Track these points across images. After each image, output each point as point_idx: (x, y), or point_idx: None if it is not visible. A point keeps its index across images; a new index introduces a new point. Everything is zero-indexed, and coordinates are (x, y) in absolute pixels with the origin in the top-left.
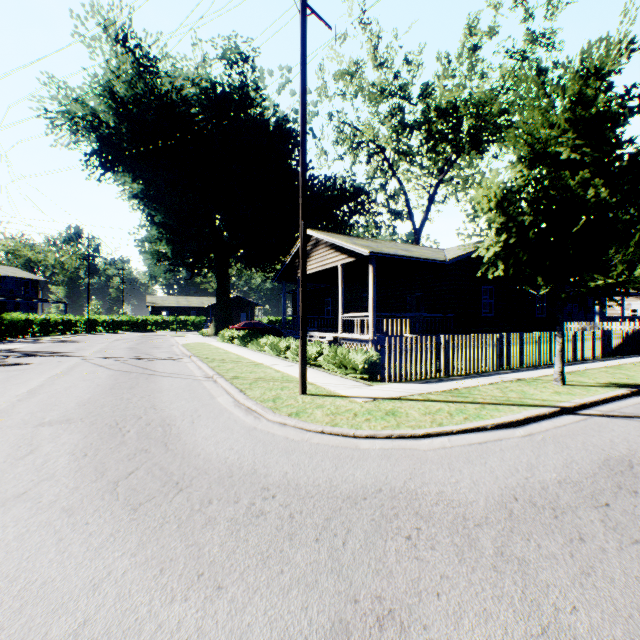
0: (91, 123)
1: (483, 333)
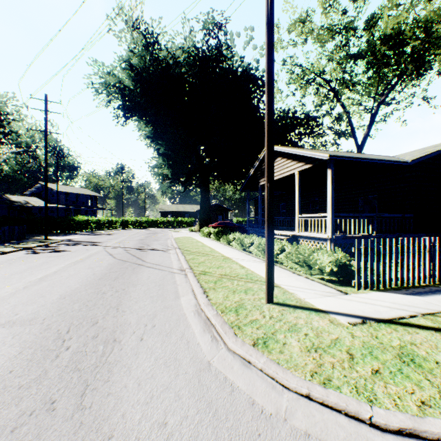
0: (117, 86)
1: None
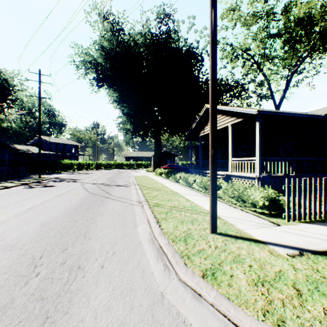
0: (92, 63)
1: None
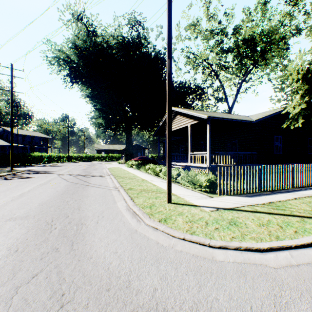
0: (66, 60)
1: (275, 163)
